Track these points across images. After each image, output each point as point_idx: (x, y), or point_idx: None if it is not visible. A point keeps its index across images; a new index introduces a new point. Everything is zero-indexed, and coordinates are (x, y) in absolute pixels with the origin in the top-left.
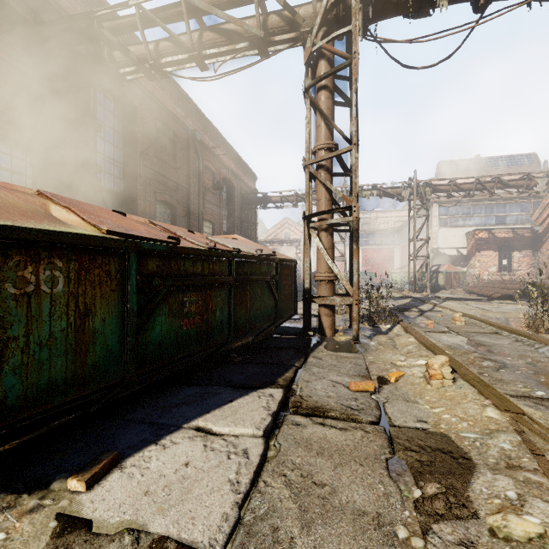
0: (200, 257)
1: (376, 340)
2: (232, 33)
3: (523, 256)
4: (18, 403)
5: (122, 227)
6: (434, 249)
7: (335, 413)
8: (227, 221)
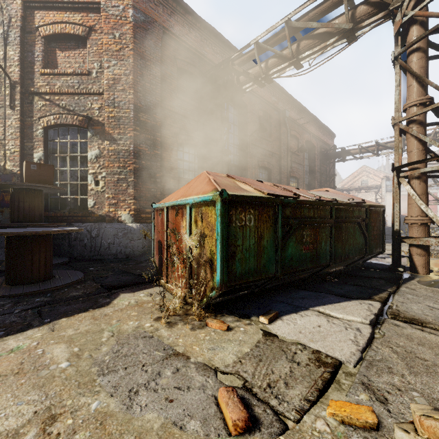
0: (312, 206)
1: None
2: (324, 35)
3: None
4: (239, 275)
5: (270, 191)
6: None
7: (434, 325)
8: (308, 176)
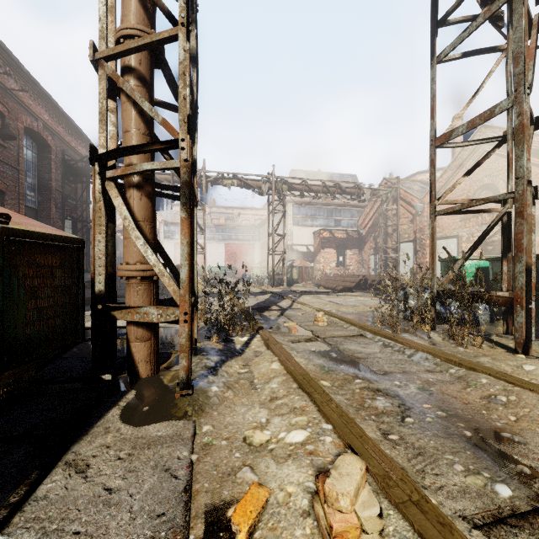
0: None
1: (224, 374)
2: None
3: (353, 254)
4: None
5: None
6: (289, 245)
7: None
8: (38, 194)
